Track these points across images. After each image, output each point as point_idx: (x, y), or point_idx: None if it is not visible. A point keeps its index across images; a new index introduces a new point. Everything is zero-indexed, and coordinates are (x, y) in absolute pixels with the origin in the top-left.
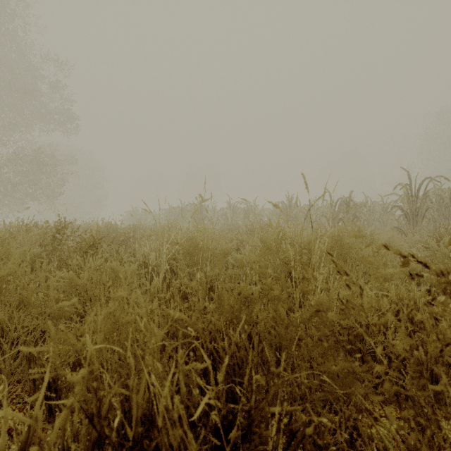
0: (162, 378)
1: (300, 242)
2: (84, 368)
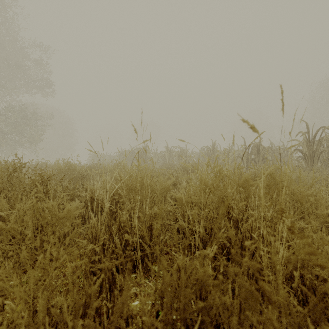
0: None
1: (237, 181)
2: None
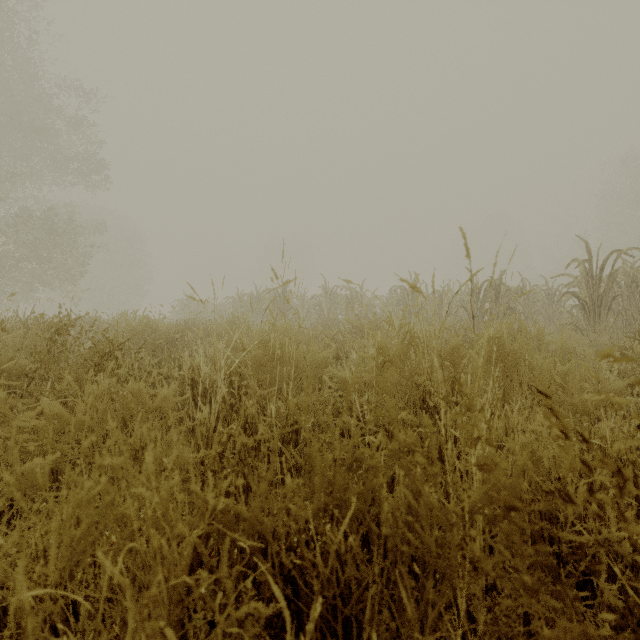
0: None
1: (439, 350)
2: None
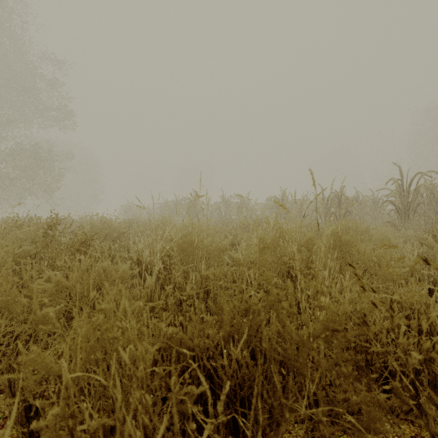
0: (152, 413)
1: (299, 240)
2: (56, 405)
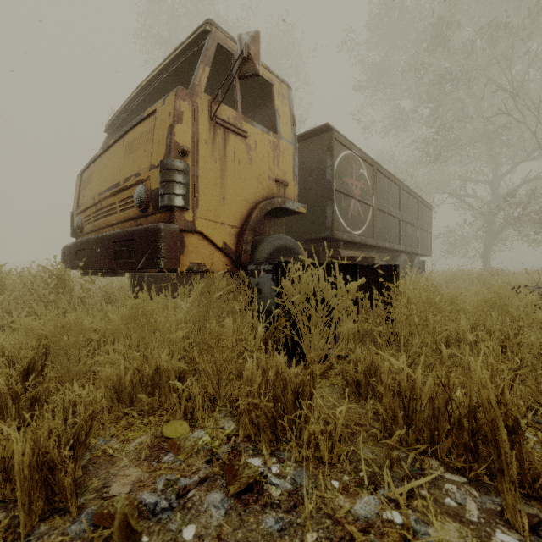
0: None
1: None
2: None
